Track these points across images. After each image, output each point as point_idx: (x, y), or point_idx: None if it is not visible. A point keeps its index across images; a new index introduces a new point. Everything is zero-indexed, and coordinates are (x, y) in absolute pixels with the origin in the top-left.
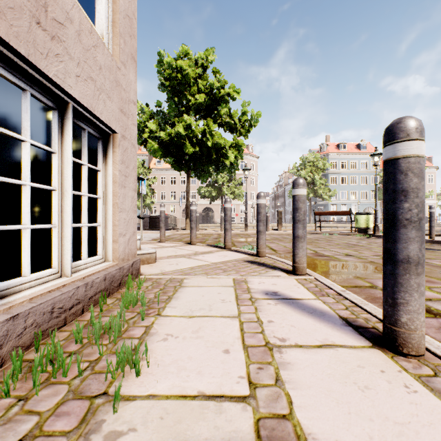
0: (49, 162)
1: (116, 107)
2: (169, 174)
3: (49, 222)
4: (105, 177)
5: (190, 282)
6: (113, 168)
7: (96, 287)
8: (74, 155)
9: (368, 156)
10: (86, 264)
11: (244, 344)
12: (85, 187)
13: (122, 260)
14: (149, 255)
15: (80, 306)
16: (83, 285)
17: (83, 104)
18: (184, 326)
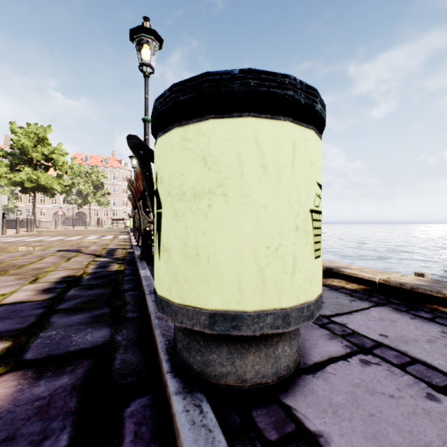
0: None
1: None
2: None
3: None
4: None
5: None
6: None
7: None
8: None
9: None
10: None
11: None
12: None
13: None
14: None
15: None
16: None
17: None
18: None
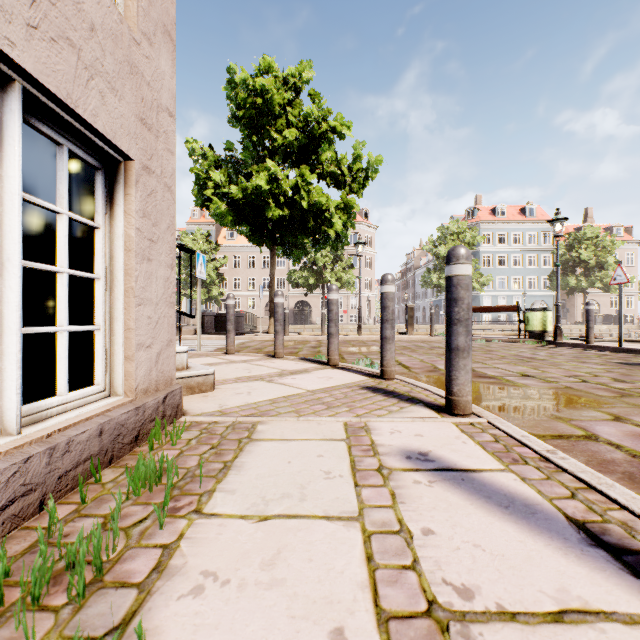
0: (49, 228)
1: (129, 111)
2: (245, 252)
3: (48, 322)
4: (111, 240)
5: (268, 430)
6: (125, 224)
7: (77, 452)
8: (73, 209)
9: (538, 225)
10: (65, 405)
11: (380, 610)
12: (62, 255)
13: (143, 393)
14: (202, 379)
15: (35, 497)
16: (41, 453)
17: (48, 87)
18: (245, 548)
